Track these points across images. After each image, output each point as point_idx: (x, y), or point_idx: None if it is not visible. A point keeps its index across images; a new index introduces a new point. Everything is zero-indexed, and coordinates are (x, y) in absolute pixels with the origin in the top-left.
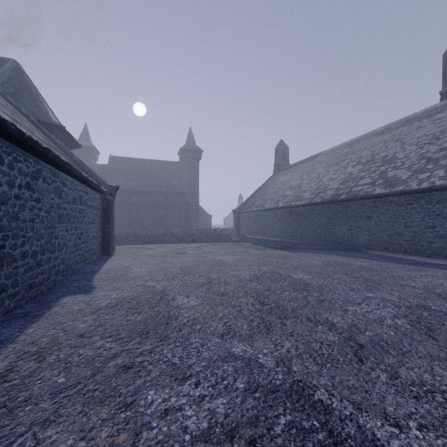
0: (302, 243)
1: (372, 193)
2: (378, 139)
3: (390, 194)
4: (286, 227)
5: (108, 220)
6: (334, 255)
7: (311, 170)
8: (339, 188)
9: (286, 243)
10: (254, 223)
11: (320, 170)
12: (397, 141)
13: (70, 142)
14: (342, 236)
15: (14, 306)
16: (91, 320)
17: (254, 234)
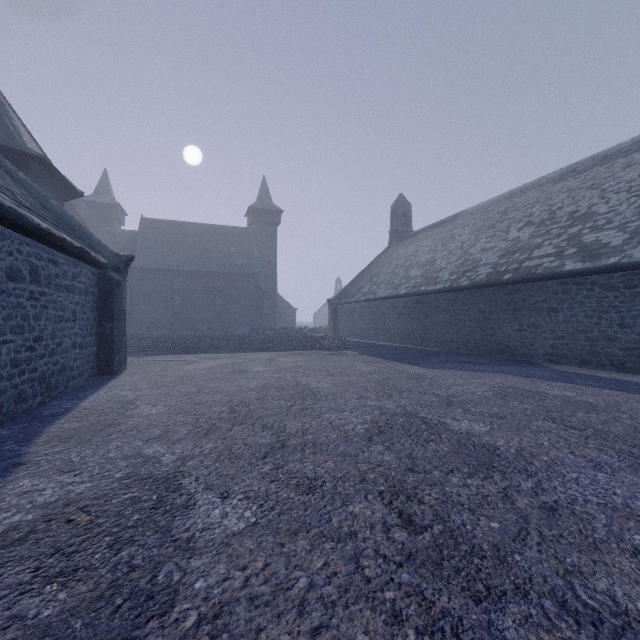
0: (438, 351)
1: (560, 270)
2: (556, 187)
3: (594, 270)
4: (411, 325)
5: (110, 314)
6: (502, 374)
7: (449, 237)
8: (498, 263)
9: (414, 351)
10: (361, 319)
11: (463, 236)
12: (592, 188)
13: (63, 188)
14: (506, 340)
15: None
16: None
17: (361, 336)
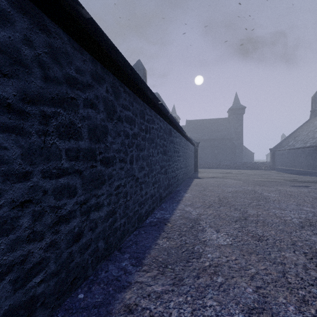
0: None
1: None
2: None
3: None
4: (312, 161)
5: (196, 157)
6: None
7: None
8: None
9: (307, 172)
10: (286, 158)
11: None
12: None
13: None
14: None
15: (186, 178)
16: (206, 182)
17: (286, 166)
